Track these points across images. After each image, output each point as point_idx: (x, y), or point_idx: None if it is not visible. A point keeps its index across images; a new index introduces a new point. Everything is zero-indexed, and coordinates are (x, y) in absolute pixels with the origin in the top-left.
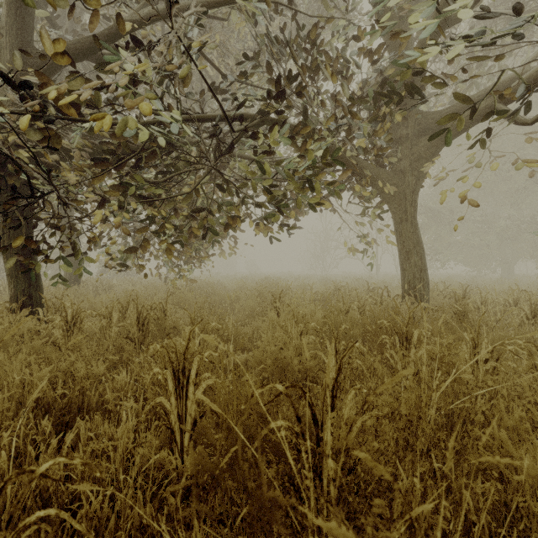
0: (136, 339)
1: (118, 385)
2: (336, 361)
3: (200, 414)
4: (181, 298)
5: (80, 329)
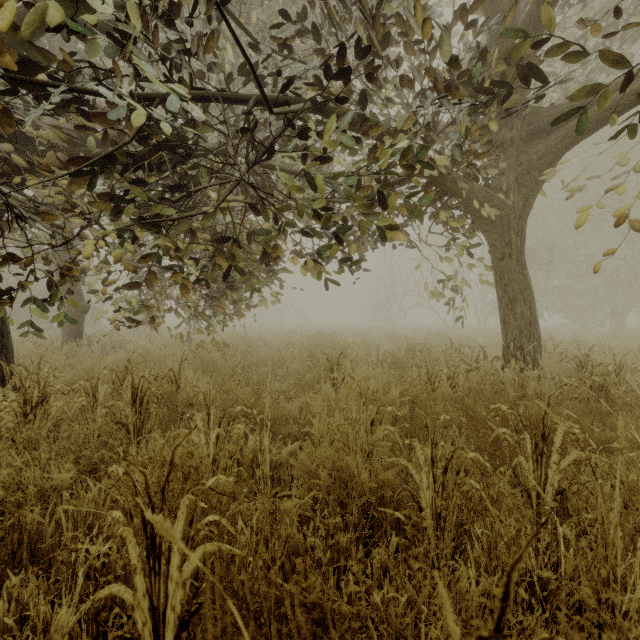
0: (130, 425)
1: (83, 510)
2: (433, 476)
3: (192, 607)
4: (207, 361)
5: (45, 413)
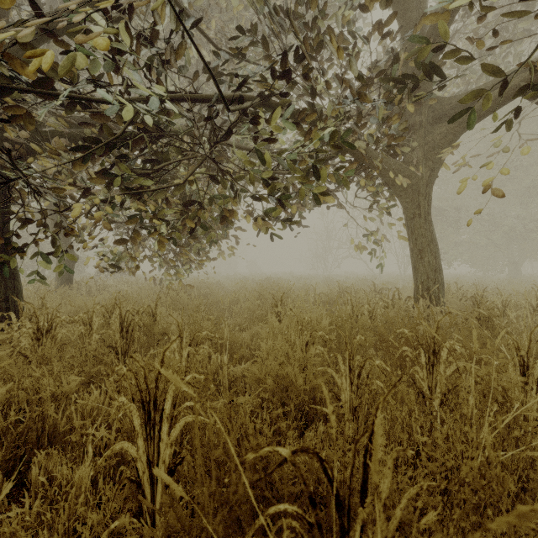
0: (119, 348)
1: (88, 407)
2: (351, 380)
3: (177, 460)
4: (176, 300)
5: (53, 338)
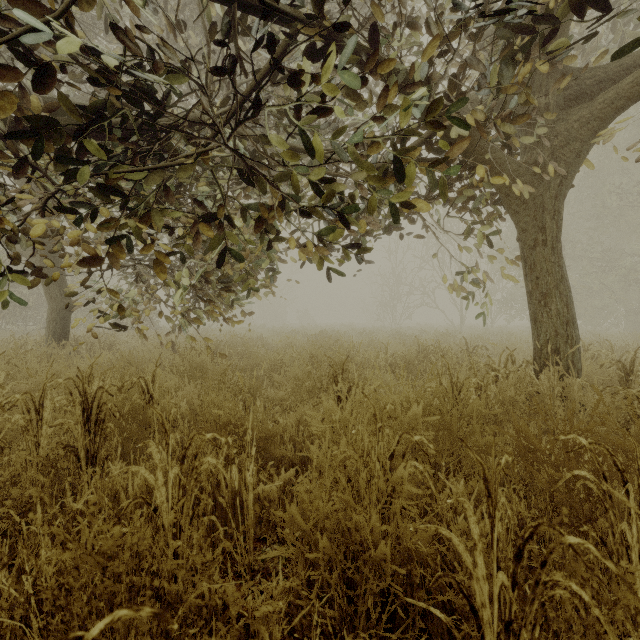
0: (81, 449)
1: None
2: (497, 561)
3: None
4: (196, 364)
5: None
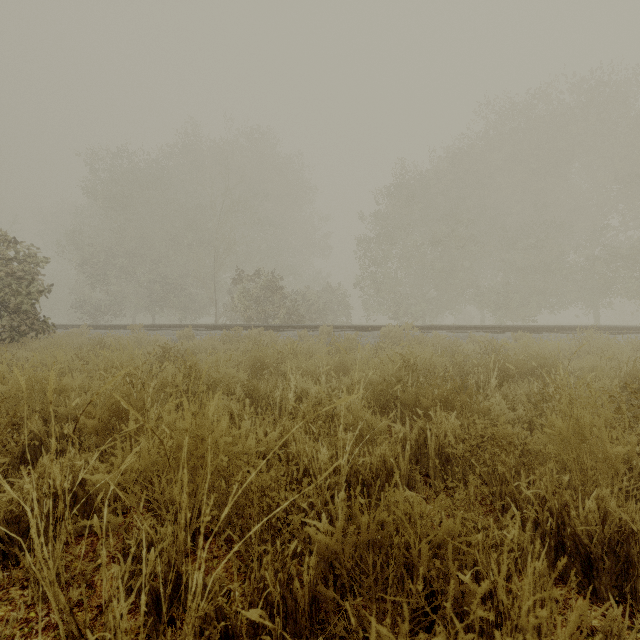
0: None
1: None
2: None
3: None
4: None
5: None
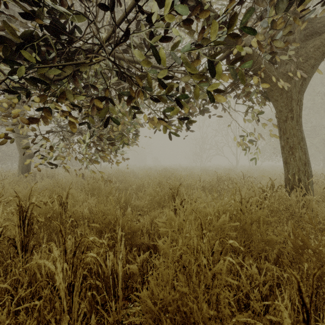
0: (18, 241)
1: None
2: None
3: None
4: (96, 186)
5: None
